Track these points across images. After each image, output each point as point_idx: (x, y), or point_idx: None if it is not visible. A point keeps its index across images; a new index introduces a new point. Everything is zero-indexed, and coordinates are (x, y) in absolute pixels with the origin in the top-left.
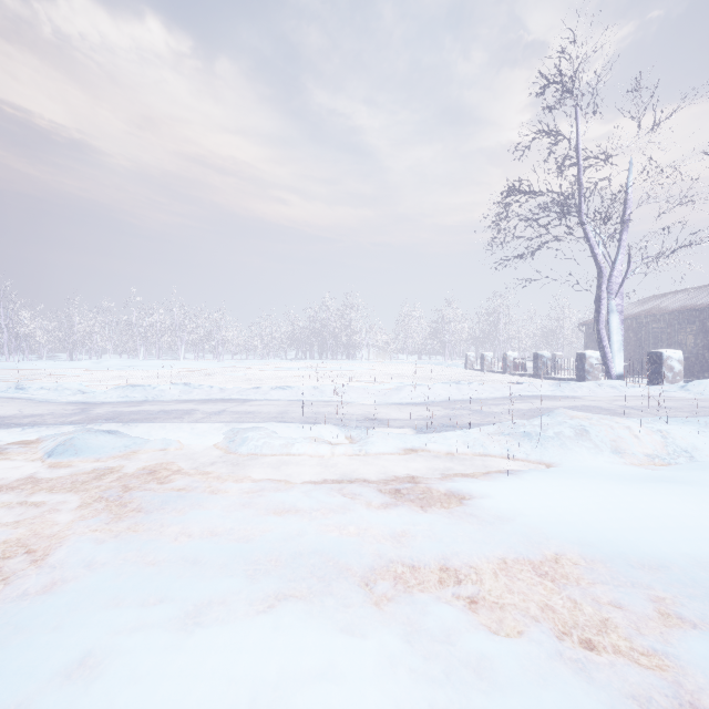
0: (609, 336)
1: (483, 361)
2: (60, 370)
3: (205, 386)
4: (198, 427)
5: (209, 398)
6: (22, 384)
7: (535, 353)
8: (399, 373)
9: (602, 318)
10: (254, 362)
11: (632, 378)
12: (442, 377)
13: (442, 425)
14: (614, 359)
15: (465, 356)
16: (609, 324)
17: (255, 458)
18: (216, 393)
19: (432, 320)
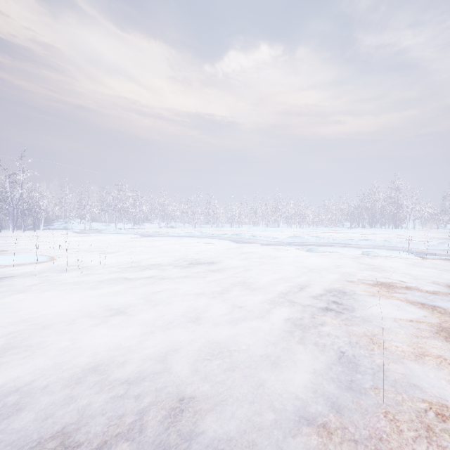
0: None
1: None
2: (238, 231)
3: (325, 237)
4: (344, 248)
5: (330, 242)
6: (254, 235)
7: None
8: (445, 238)
9: None
10: (324, 229)
11: None
12: None
13: None
14: None
15: None
16: None
17: (375, 257)
18: (331, 241)
19: None
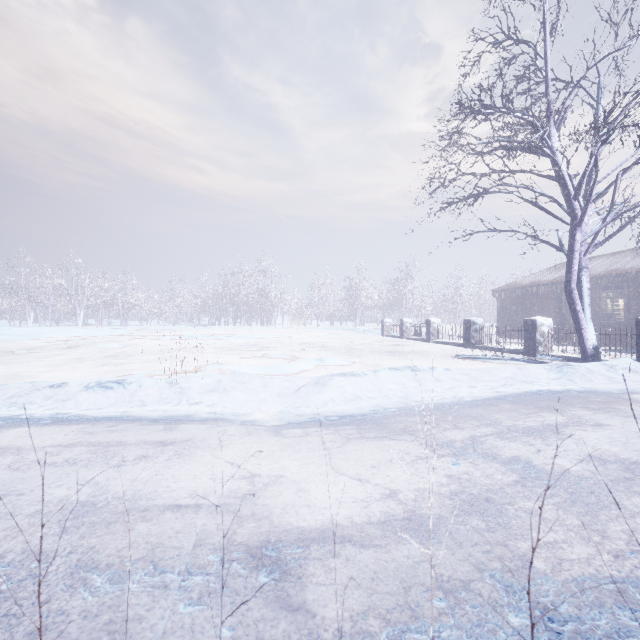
0: (581, 298)
1: (402, 328)
2: None
3: None
4: None
5: None
6: None
7: (467, 320)
8: (314, 342)
9: (575, 275)
10: (160, 329)
11: (560, 346)
12: (363, 346)
13: (513, 609)
14: (588, 328)
15: (382, 322)
16: (581, 283)
17: None
18: None
19: (344, 287)
